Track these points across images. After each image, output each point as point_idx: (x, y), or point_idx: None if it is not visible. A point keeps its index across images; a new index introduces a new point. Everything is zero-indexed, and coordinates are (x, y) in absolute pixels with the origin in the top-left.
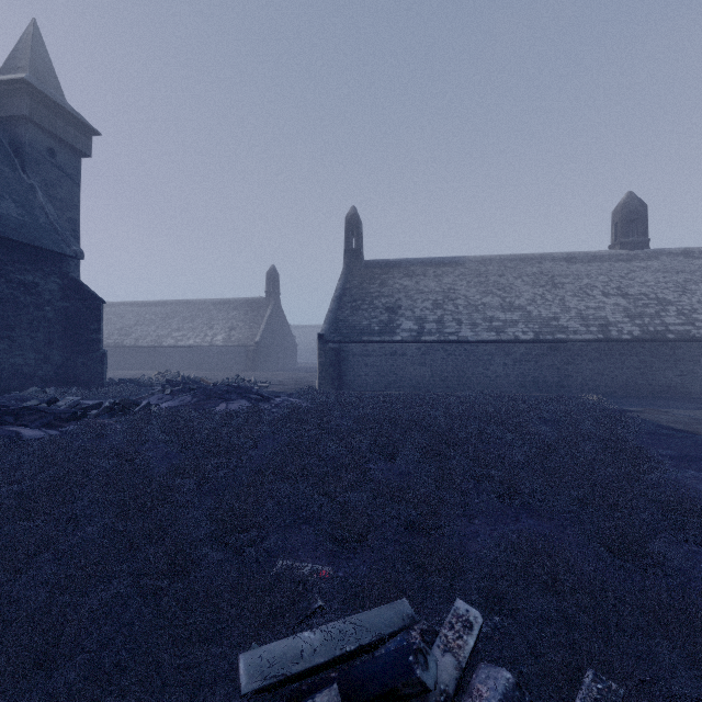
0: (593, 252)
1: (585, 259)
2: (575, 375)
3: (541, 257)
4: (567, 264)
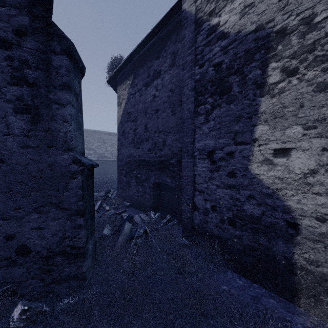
0: (116, 133)
1: (114, 135)
2: (109, 171)
3: (101, 132)
4: (108, 136)
